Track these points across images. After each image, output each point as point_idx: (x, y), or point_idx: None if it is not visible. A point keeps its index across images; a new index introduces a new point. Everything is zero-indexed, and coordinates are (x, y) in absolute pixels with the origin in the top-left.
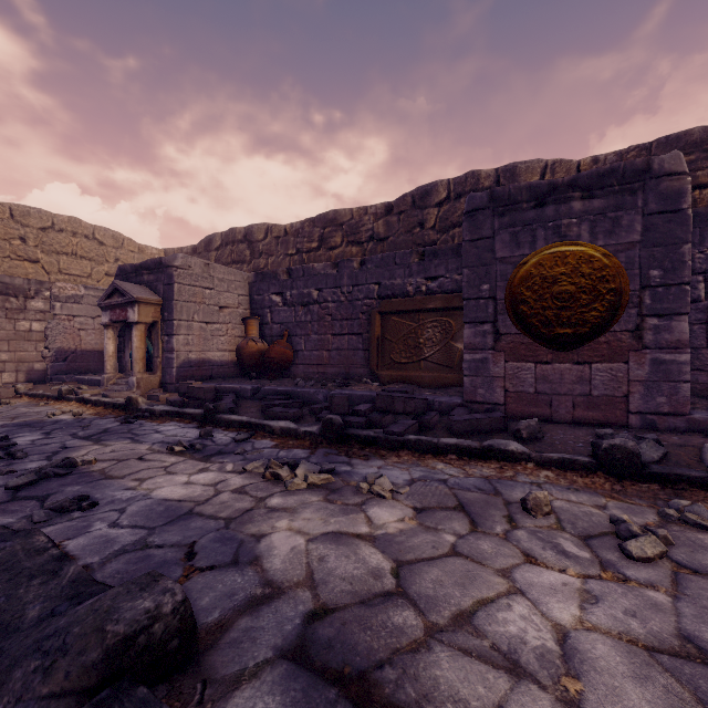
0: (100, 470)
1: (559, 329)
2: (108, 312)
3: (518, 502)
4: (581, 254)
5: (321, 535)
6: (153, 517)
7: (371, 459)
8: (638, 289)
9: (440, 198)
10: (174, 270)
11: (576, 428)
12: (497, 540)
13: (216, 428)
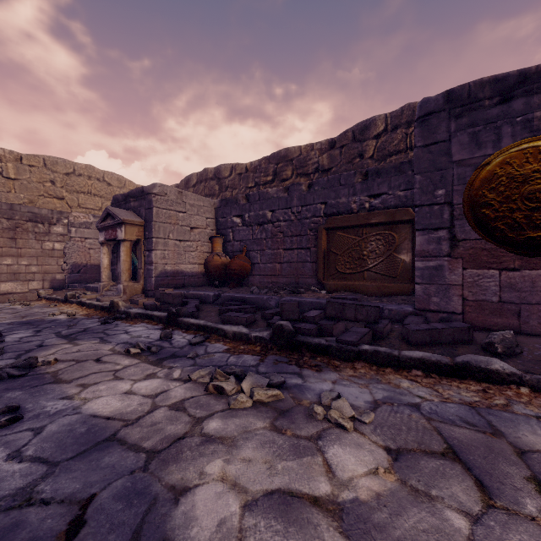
0: (54, 372)
1: (530, 232)
2: (103, 232)
3: (534, 451)
4: None
5: (263, 497)
6: (67, 443)
7: (323, 371)
8: None
9: (378, 131)
10: (153, 196)
11: None
12: (537, 532)
13: (177, 330)
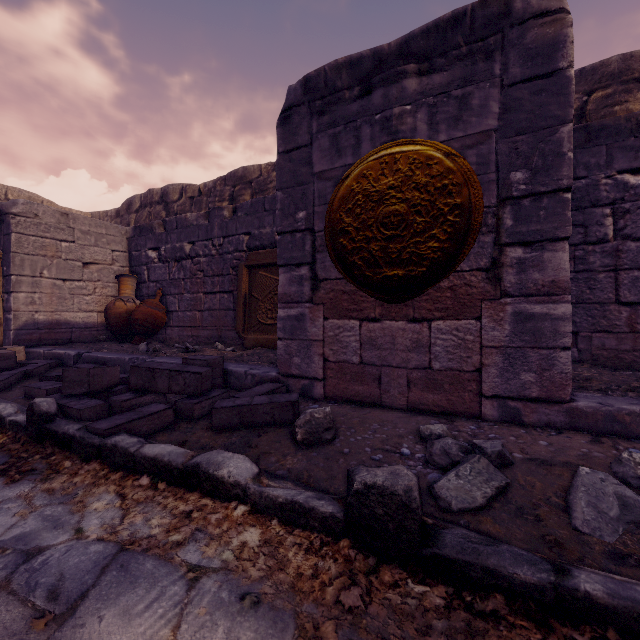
0: None
1: (387, 269)
2: None
3: None
4: (415, 156)
5: None
6: None
7: (20, 481)
8: (496, 203)
9: None
10: (11, 217)
11: (405, 419)
12: None
13: None
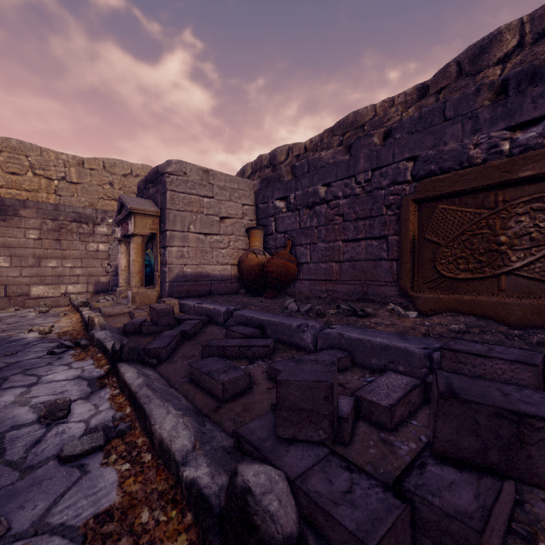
0: None
1: None
2: (120, 227)
3: None
4: None
5: None
6: None
7: None
8: None
9: (506, 49)
10: (166, 177)
11: None
12: None
13: (108, 389)
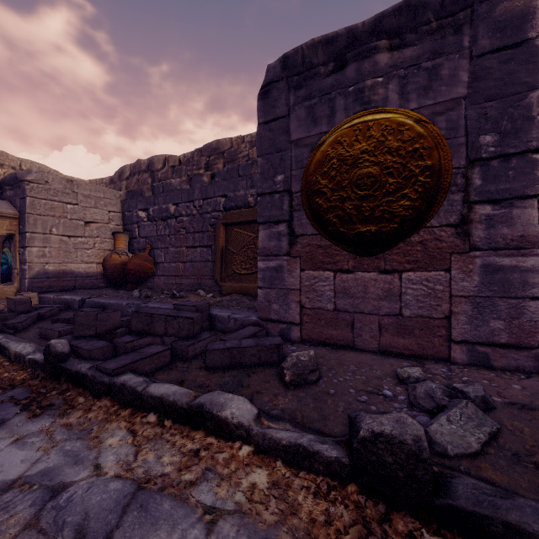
0: None
1: (360, 225)
2: None
3: None
4: (387, 123)
5: None
6: None
7: (41, 416)
8: (465, 165)
9: None
10: (26, 184)
11: (379, 361)
12: None
13: None
